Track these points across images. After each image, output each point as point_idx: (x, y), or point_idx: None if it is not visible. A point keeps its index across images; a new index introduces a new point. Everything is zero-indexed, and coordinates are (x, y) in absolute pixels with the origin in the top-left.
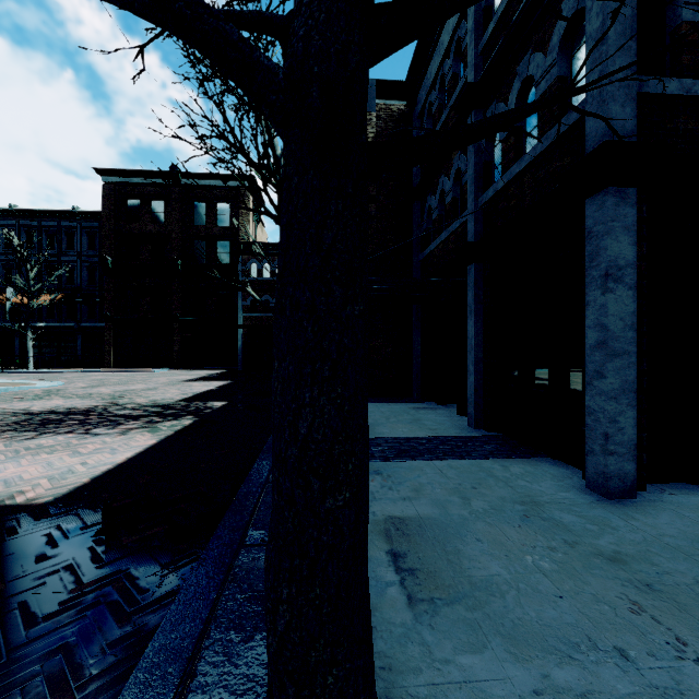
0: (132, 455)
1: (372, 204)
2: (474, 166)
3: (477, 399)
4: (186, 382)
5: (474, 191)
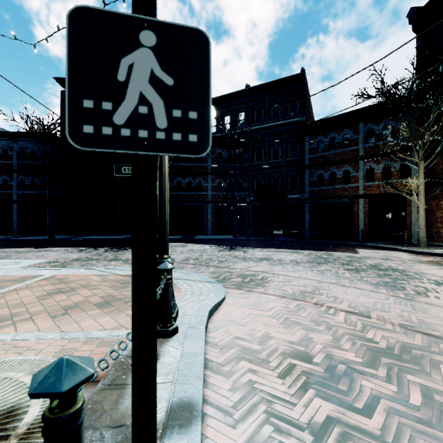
0: None
1: None
2: (17, 184)
3: (17, 230)
4: None
5: (17, 189)
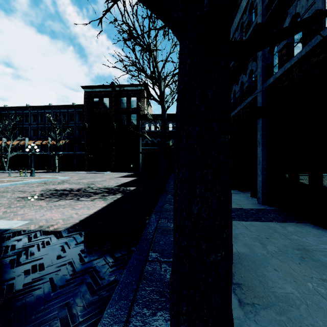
0: (96, 211)
1: None
2: (261, 67)
3: (263, 189)
4: (118, 178)
5: (261, 80)
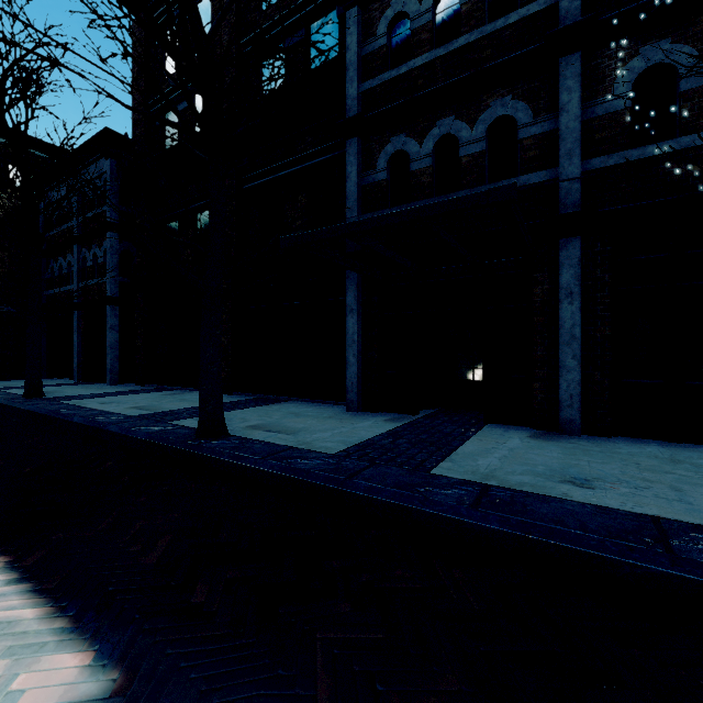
0: None
1: (5, 253)
2: (77, 269)
3: (79, 369)
4: None
5: (77, 280)
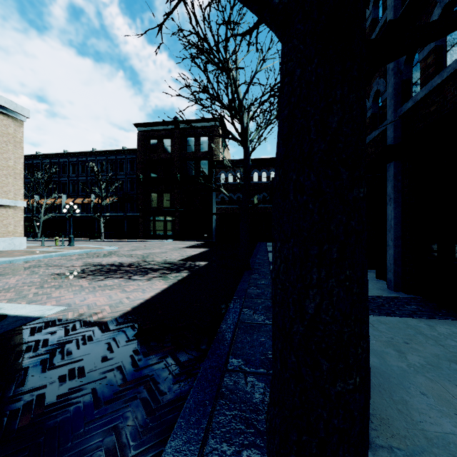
0: (154, 295)
1: None
2: (393, 85)
3: (396, 267)
4: (183, 249)
5: (393, 105)
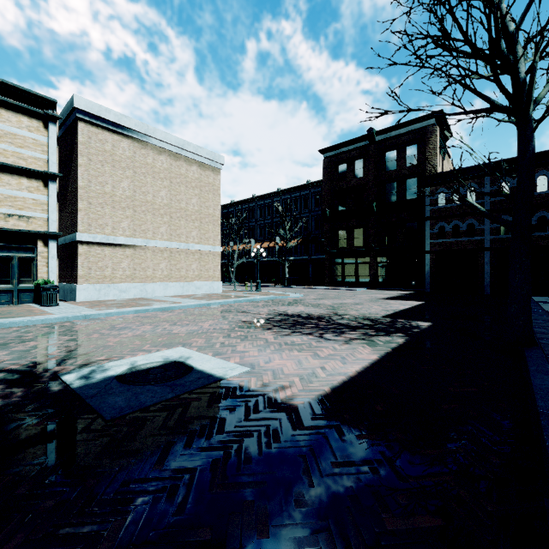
0: (360, 369)
1: None
2: None
3: None
4: (383, 300)
5: None
